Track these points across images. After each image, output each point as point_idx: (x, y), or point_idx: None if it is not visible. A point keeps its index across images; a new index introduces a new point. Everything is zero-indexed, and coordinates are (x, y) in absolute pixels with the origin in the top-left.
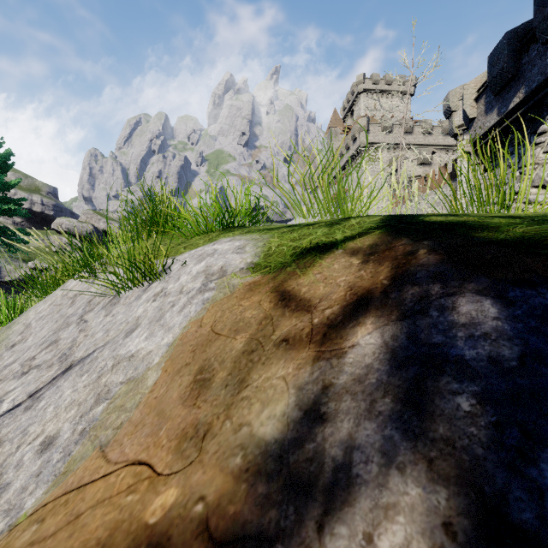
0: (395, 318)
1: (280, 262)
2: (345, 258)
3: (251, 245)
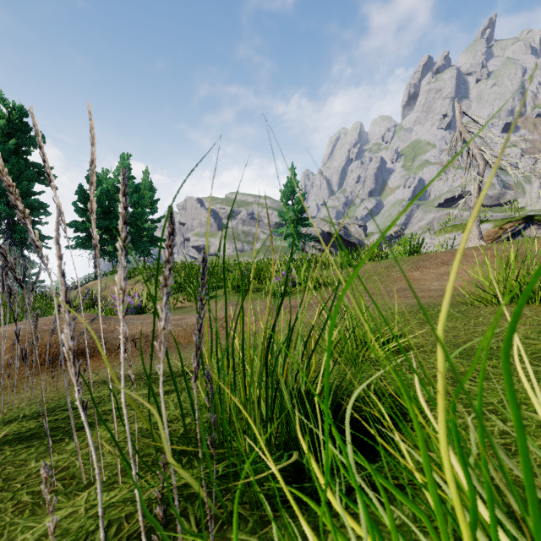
0: (513, 228)
1: (498, 226)
2: (510, 223)
3: (491, 224)
